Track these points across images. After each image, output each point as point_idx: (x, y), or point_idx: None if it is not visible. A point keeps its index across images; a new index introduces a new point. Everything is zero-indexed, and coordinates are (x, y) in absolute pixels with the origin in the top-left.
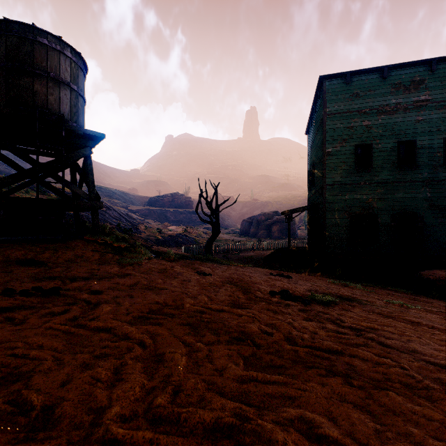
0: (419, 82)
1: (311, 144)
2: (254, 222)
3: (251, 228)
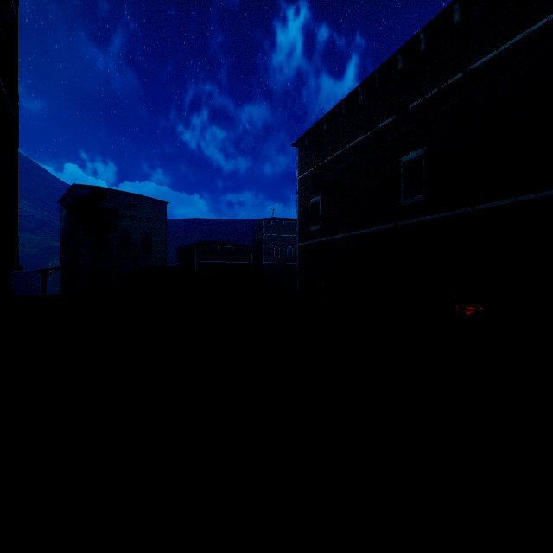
0: (132, 206)
1: (65, 216)
2: None
3: None
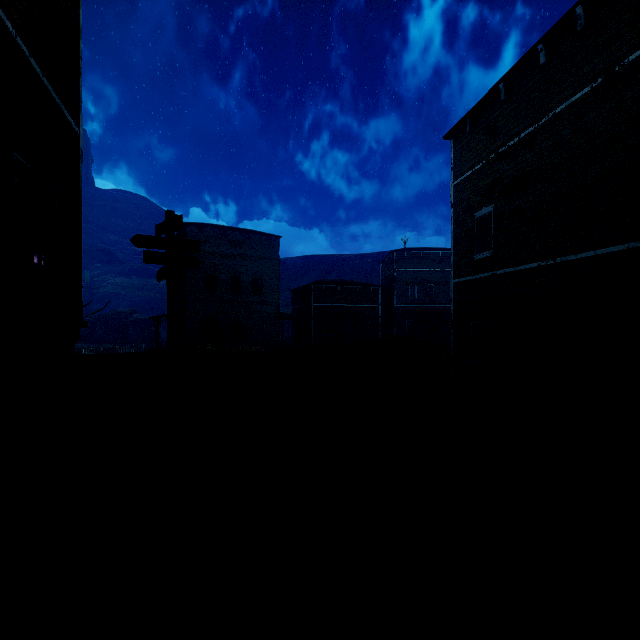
0: (242, 243)
1: None
2: (102, 323)
3: (96, 331)
